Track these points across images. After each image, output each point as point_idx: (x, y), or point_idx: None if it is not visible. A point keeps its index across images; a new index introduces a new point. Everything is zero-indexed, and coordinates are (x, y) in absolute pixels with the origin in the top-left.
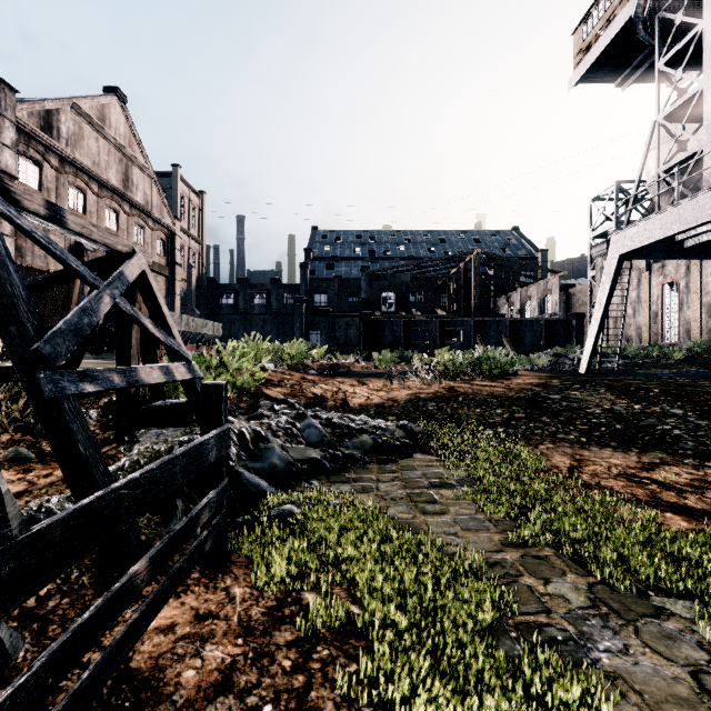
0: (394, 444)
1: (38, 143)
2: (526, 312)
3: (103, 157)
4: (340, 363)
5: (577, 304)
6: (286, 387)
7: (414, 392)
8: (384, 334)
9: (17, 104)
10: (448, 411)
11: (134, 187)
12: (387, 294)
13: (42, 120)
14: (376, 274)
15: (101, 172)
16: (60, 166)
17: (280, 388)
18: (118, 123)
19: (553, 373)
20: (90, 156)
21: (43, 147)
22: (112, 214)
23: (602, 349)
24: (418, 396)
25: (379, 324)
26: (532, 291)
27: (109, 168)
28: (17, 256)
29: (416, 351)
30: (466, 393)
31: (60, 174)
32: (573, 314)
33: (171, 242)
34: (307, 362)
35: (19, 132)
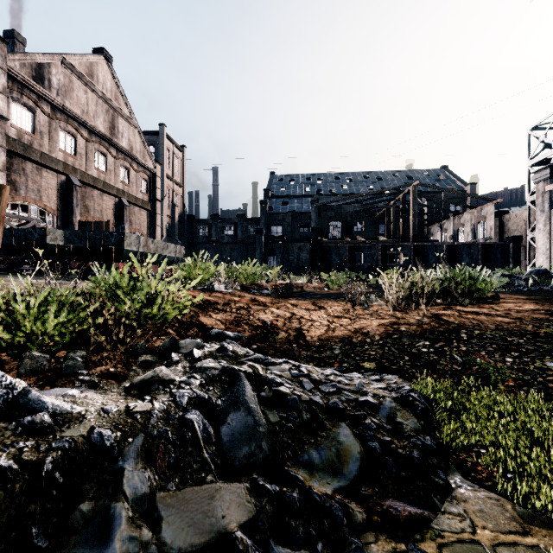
0: (409, 459)
1: (31, 92)
2: (458, 238)
3: (92, 107)
4: (293, 283)
5: (510, 229)
6: (230, 312)
7: (389, 322)
8: (332, 258)
9: (9, 55)
10: (456, 358)
11: (120, 134)
12: (333, 223)
13: (34, 71)
14: (324, 206)
15: (90, 120)
16: (52, 112)
17: (222, 313)
18: (105, 80)
19: (528, 295)
20: (79, 105)
21: (36, 95)
22: (101, 157)
23: (551, 269)
24: (396, 328)
25: (327, 249)
26: (465, 218)
27: (97, 117)
28: (11, 189)
29: (360, 272)
30: (464, 326)
31: (52, 120)
32: (510, 238)
33: (153, 182)
34: (261, 282)
35: (12, 81)
